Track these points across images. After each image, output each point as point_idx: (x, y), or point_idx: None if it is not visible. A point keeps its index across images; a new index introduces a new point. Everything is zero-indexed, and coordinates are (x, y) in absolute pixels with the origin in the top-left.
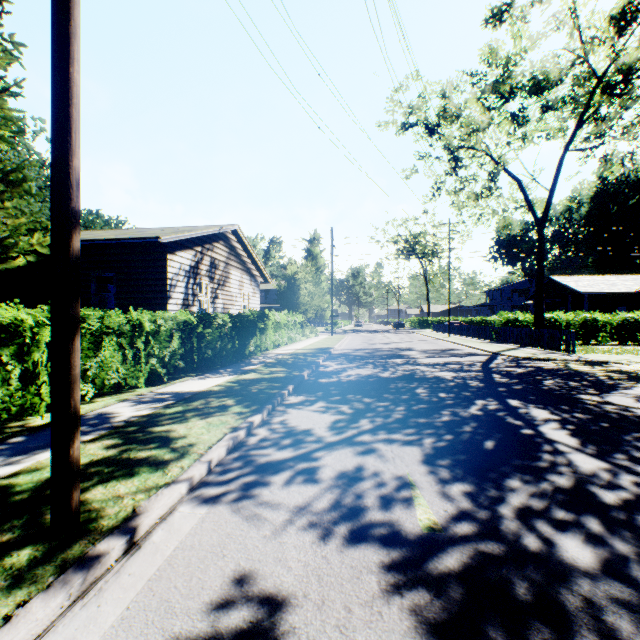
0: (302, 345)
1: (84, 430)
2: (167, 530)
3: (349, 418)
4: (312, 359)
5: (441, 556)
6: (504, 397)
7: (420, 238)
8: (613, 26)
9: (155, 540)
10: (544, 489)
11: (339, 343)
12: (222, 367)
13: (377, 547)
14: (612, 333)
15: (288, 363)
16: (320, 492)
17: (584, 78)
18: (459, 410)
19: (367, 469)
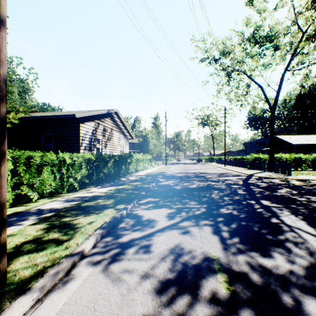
0: (150, 170)
1: (27, 219)
2: (62, 289)
3: (175, 211)
4: (155, 178)
5: (237, 312)
6: (259, 199)
7: (210, 117)
8: (311, 5)
9: (53, 297)
10: (294, 260)
11: (169, 169)
12: (108, 182)
13: (194, 304)
14: (309, 164)
15: (143, 180)
16: (158, 261)
17: (296, 33)
18: (235, 207)
19: (186, 245)
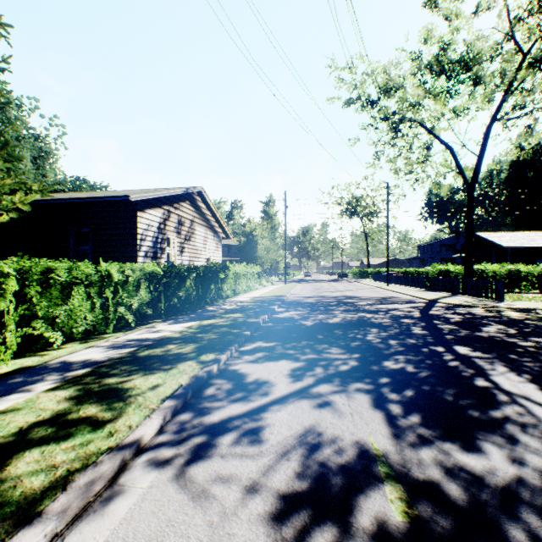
0: (259, 293)
1: (42, 379)
2: (100, 513)
3: (303, 366)
4: (268, 306)
5: None
6: (450, 344)
7: (361, 200)
8: (539, 6)
9: (83, 529)
10: (523, 457)
11: (291, 291)
12: (186, 313)
13: None
14: (533, 282)
15: (246, 310)
16: (276, 458)
17: (511, 54)
18: (410, 358)
19: (325, 428)
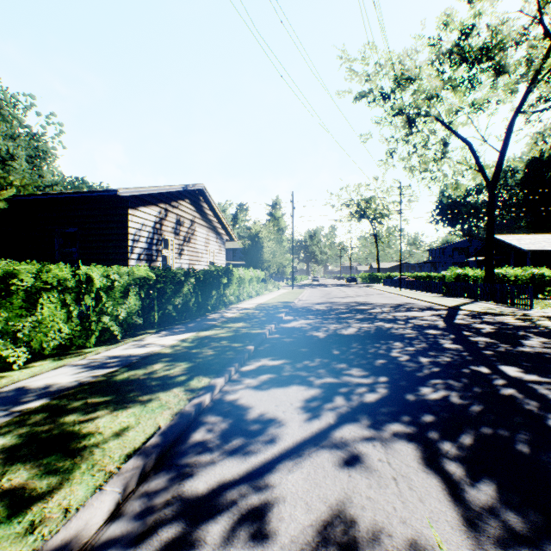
0: (265, 299)
1: None
2: None
3: (320, 395)
4: (274, 314)
5: None
6: (494, 363)
7: (371, 202)
8: None
9: None
10: None
11: (299, 297)
12: (184, 323)
13: None
14: None
15: (250, 318)
16: None
17: (539, 39)
18: (451, 383)
19: (361, 509)
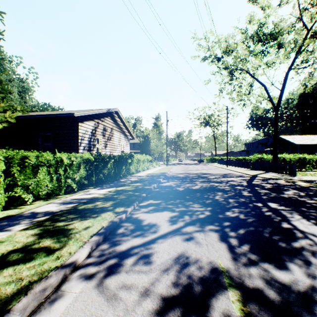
0: (151, 171)
1: (19, 223)
2: (48, 309)
3: (177, 215)
4: (156, 179)
5: None
6: (265, 202)
7: (211, 117)
8: None
9: None
10: (314, 273)
11: (170, 170)
12: (108, 183)
13: None
14: (313, 165)
15: (143, 181)
16: (160, 273)
17: (300, 30)
18: (241, 210)
19: (191, 254)
